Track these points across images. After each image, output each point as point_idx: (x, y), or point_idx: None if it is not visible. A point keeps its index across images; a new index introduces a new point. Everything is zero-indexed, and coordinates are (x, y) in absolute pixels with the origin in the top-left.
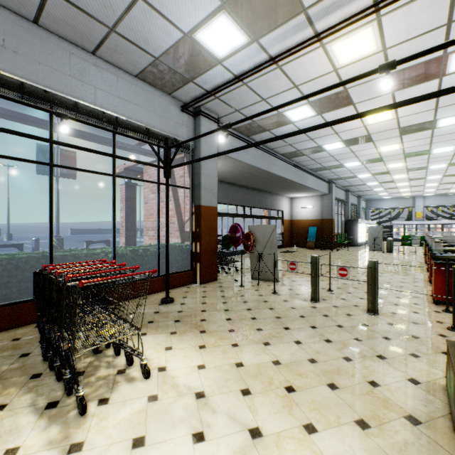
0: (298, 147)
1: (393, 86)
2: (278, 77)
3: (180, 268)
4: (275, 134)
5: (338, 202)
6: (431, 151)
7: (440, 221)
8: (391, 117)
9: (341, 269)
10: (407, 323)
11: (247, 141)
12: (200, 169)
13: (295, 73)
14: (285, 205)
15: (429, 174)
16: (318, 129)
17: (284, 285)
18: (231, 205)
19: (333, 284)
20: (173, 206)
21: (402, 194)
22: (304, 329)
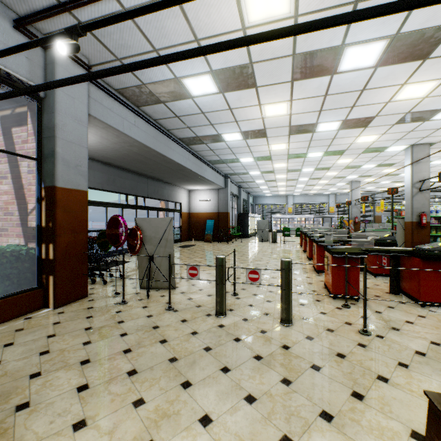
0: (198, 132)
1: (294, 73)
2: (174, 14)
3: (14, 287)
4: (172, 109)
5: (232, 196)
6: (307, 154)
7: (304, 215)
8: (286, 112)
9: (252, 273)
10: (324, 333)
11: (136, 112)
12: (55, 131)
13: (197, 16)
14: (183, 197)
15: (301, 176)
16: (242, 44)
17: (183, 293)
18: (119, 193)
19: (237, 284)
20: (11, 187)
21: (280, 192)
22: (213, 379)
